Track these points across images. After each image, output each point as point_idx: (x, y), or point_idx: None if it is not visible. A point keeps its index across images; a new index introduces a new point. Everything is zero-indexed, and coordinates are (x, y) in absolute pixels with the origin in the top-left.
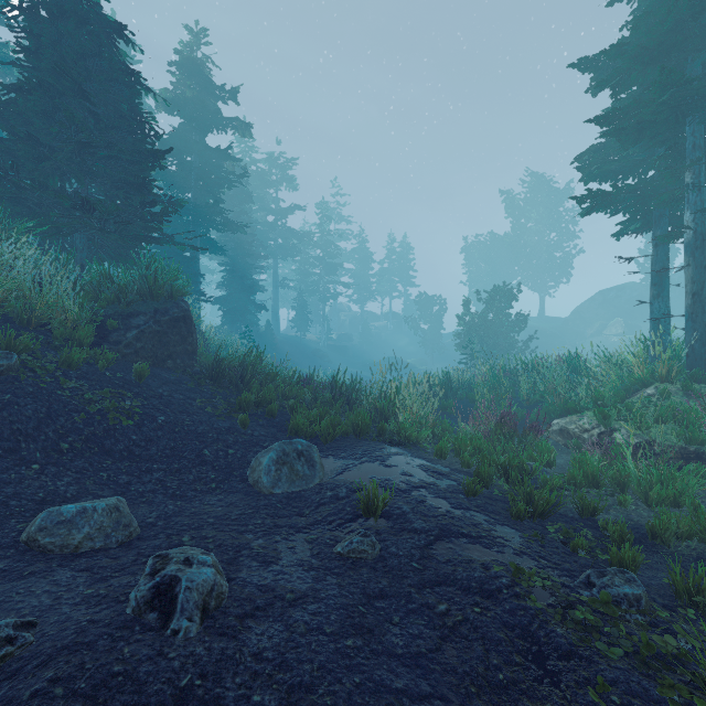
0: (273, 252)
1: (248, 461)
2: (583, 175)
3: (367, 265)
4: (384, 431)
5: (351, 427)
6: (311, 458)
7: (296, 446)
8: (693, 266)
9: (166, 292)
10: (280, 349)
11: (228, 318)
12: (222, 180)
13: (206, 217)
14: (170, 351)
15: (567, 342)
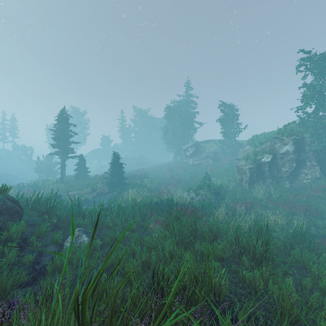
0: None
1: None
2: (54, 145)
3: None
4: None
5: None
6: None
7: None
8: (61, 168)
9: None
10: None
11: None
12: None
13: None
14: None
15: None
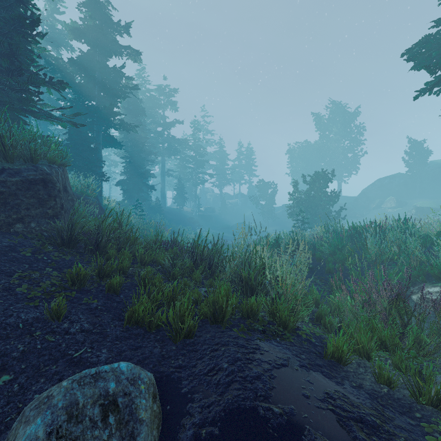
0: (161, 151)
1: (24, 405)
2: (415, 63)
3: (225, 162)
4: (253, 312)
5: (212, 309)
6: (131, 413)
7: (104, 385)
8: None
9: (23, 155)
10: (166, 217)
11: (128, 195)
12: (118, 91)
13: (106, 118)
14: (21, 214)
15: (358, 213)
